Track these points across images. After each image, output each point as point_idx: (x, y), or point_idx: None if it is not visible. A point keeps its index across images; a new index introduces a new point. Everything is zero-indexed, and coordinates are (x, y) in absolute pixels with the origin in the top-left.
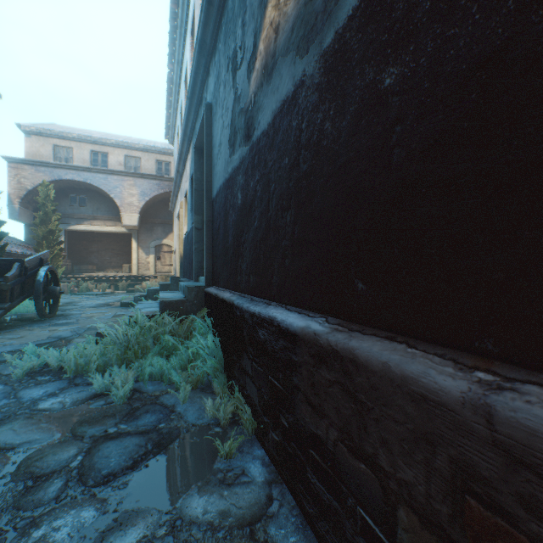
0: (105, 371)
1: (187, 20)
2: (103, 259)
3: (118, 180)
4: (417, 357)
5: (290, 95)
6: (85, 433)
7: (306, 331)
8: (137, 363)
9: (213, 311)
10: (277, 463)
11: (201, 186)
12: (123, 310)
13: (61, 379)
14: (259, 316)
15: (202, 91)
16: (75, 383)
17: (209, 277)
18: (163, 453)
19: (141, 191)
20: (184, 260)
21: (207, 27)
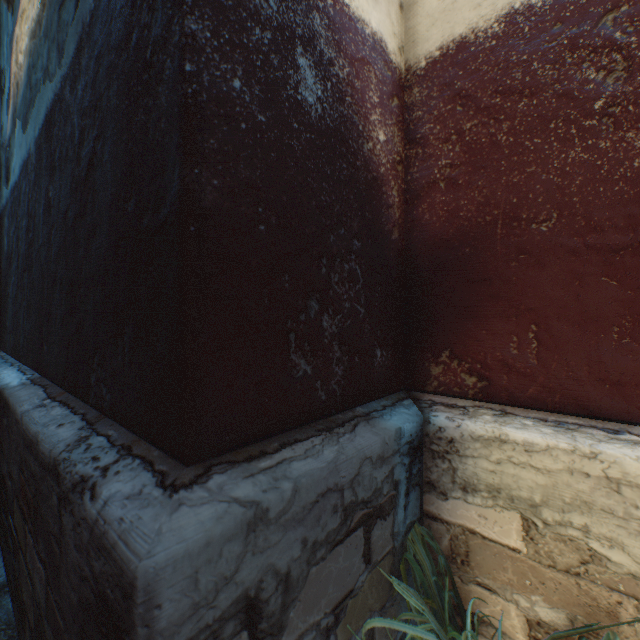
0: None
1: None
2: None
3: None
4: (36, 396)
5: (26, 160)
6: None
7: (2, 387)
8: None
9: None
10: None
11: None
12: None
13: None
14: None
15: None
16: None
17: None
18: None
19: None
20: None
21: None
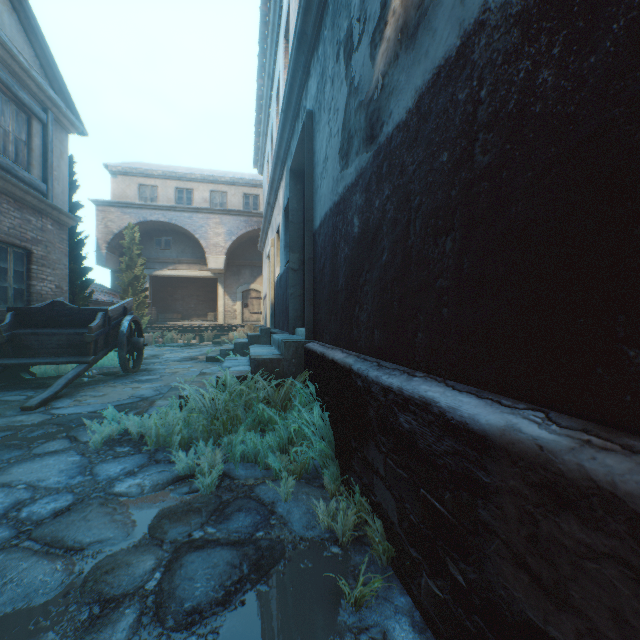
0: (189, 445)
1: (280, 22)
2: (187, 306)
3: (203, 218)
4: None
5: (453, 54)
6: (165, 534)
7: (514, 437)
8: (225, 438)
9: (317, 375)
10: (440, 633)
11: (298, 217)
12: (209, 365)
13: (141, 452)
14: (399, 392)
15: (299, 99)
16: (155, 458)
17: (309, 330)
18: (263, 583)
19: (227, 229)
20: (276, 307)
21: (308, 13)
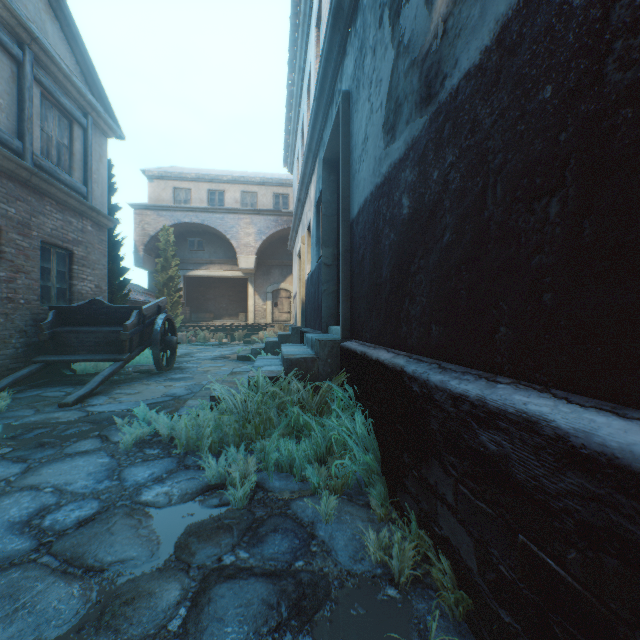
0: (220, 449)
1: (311, 11)
2: (219, 306)
3: (234, 219)
4: None
5: None
6: (192, 557)
7: None
8: (258, 443)
9: (357, 376)
10: None
11: (331, 209)
12: (239, 364)
13: (170, 456)
14: (479, 403)
15: (334, 83)
16: (184, 463)
17: (346, 328)
18: (307, 633)
19: (257, 229)
20: (306, 305)
21: None
